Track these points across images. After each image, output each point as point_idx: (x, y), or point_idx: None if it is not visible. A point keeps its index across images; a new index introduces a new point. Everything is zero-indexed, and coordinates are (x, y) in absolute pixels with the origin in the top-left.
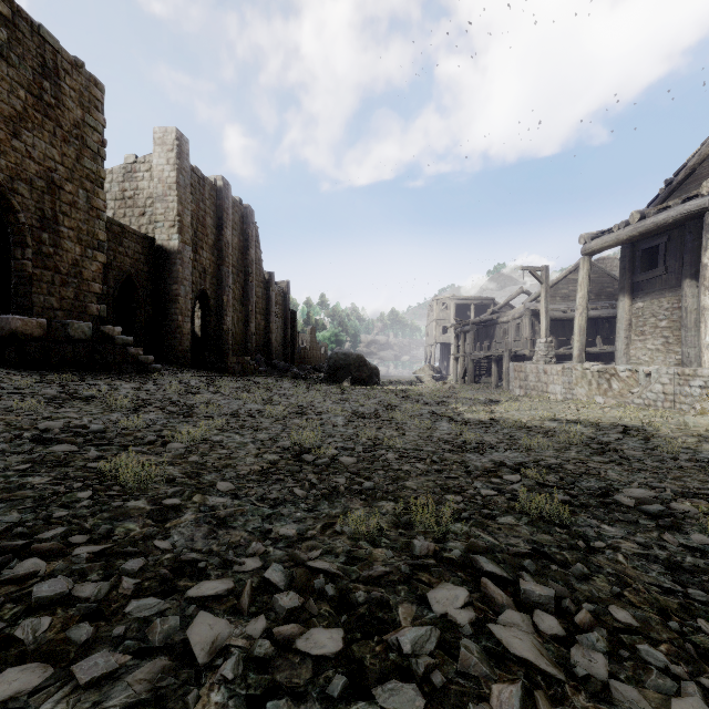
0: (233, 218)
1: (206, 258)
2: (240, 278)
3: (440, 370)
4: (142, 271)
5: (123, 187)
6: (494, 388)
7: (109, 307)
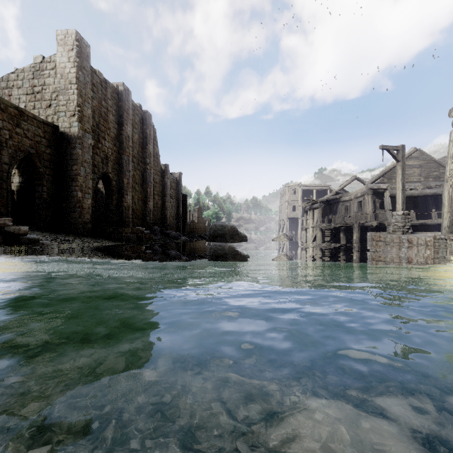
0: (133, 119)
1: (108, 147)
2: (140, 167)
3: (291, 237)
4: (43, 153)
5: (33, 83)
6: (344, 253)
7: (3, 181)
